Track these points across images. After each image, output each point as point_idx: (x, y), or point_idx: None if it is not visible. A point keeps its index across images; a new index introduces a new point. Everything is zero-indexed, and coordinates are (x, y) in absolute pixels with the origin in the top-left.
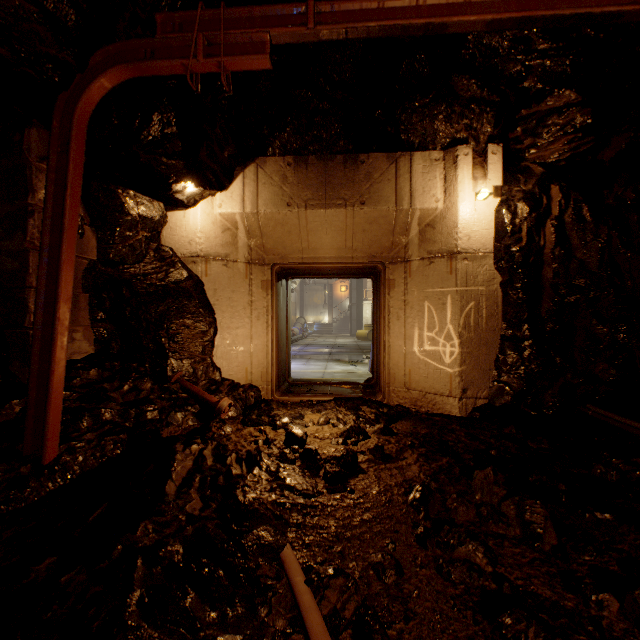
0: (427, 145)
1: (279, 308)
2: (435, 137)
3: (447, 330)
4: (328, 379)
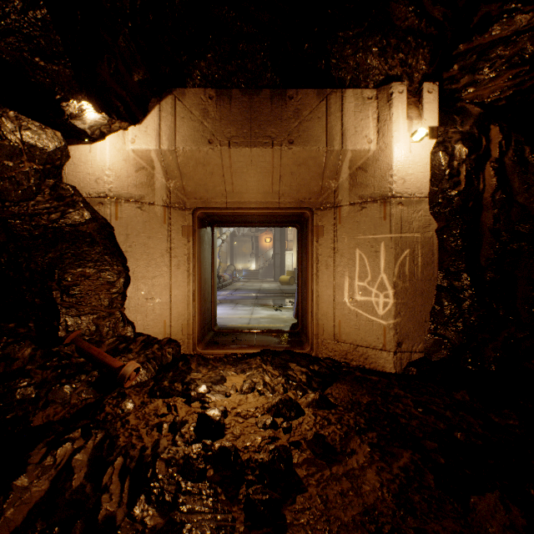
0: (359, 82)
1: (203, 256)
2: (368, 73)
3: (380, 279)
4: (254, 326)
